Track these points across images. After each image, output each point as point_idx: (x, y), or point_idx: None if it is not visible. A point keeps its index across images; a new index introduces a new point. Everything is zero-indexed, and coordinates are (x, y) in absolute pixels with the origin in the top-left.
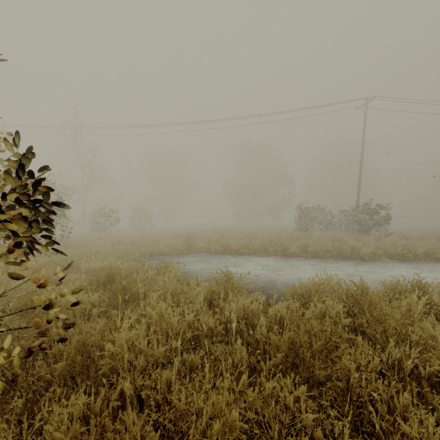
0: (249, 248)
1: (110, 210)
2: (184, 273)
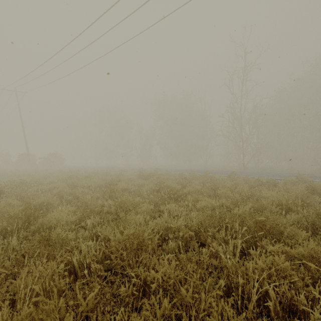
0: None
1: None
2: None
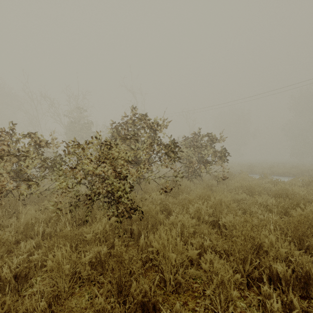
0: (291, 173)
1: None
2: None
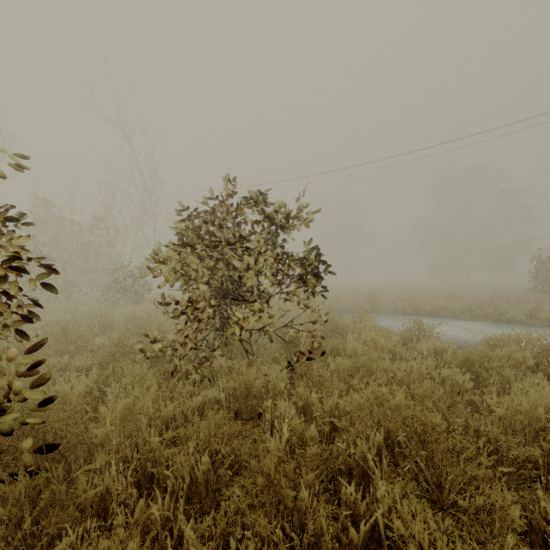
0: (448, 310)
1: None
2: None
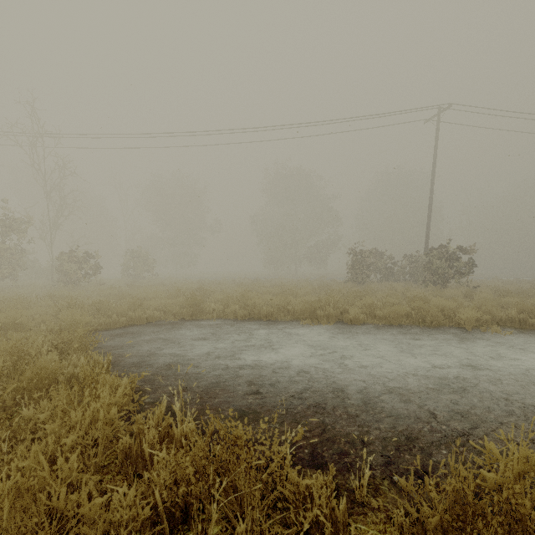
0: (286, 311)
1: (85, 253)
2: (168, 368)
